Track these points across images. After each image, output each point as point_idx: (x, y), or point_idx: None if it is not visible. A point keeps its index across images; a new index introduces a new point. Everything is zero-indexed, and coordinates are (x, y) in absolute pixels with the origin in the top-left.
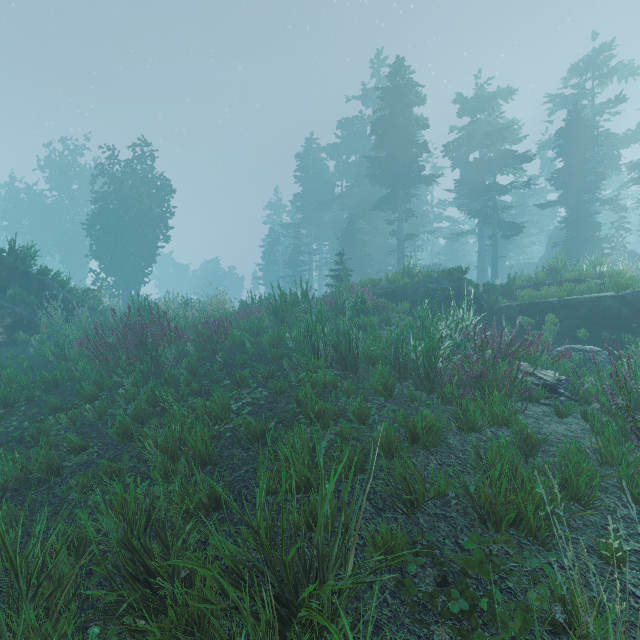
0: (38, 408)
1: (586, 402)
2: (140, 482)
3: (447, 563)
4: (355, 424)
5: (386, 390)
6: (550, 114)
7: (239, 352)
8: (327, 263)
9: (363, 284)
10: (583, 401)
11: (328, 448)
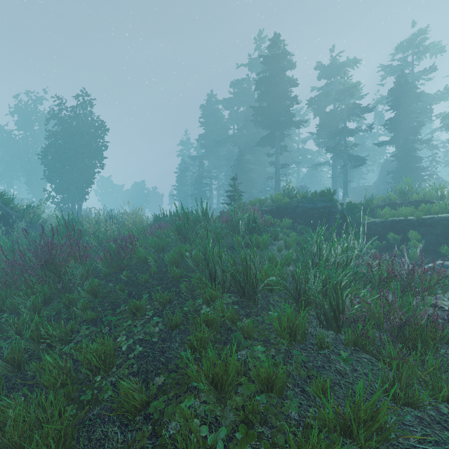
0: None
1: None
2: None
3: None
4: (261, 396)
5: (291, 332)
6: (382, 79)
7: (144, 268)
8: (223, 185)
9: (252, 203)
10: None
11: (228, 437)
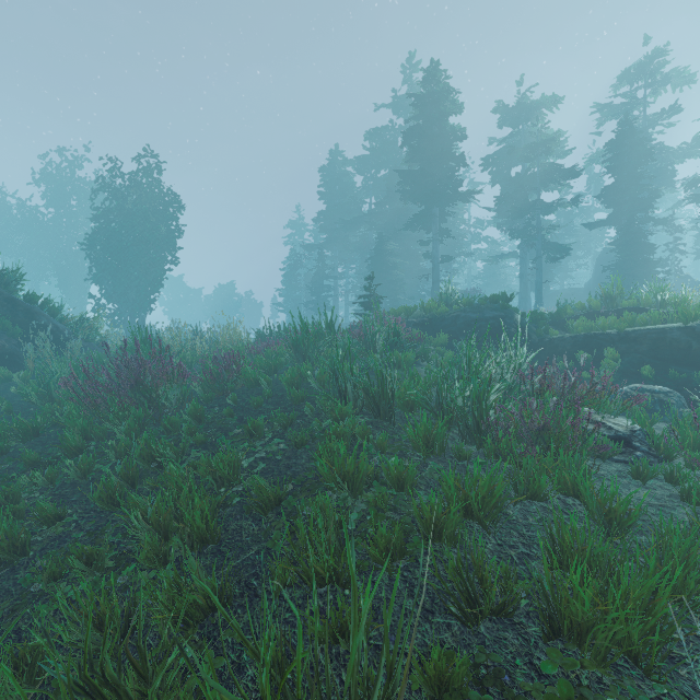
0: (12, 462)
1: (667, 458)
2: (123, 566)
3: (522, 699)
4: (392, 490)
5: (428, 444)
6: (598, 125)
7: (253, 393)
8: (354, 288)
9: (395, 313)
10: (663, 457)
11: (359, 521)
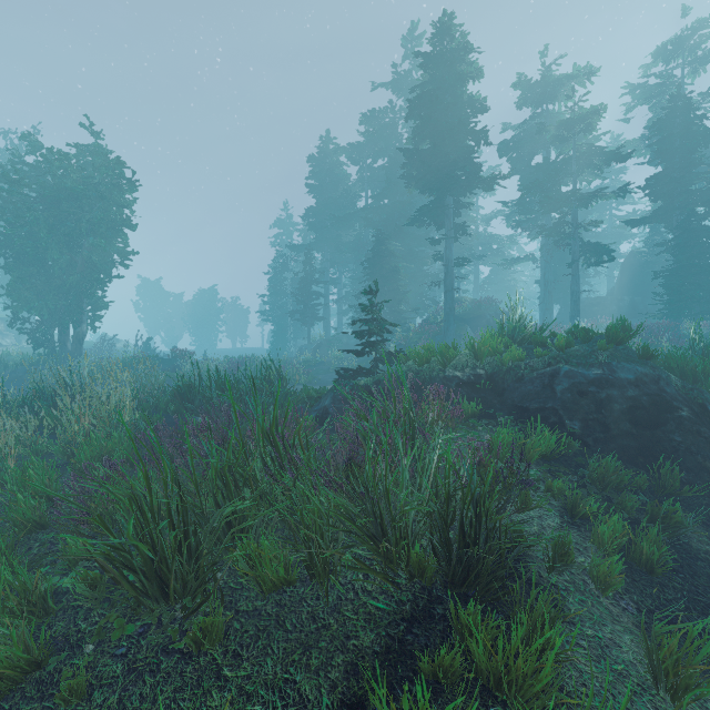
0: None
1: None
2: None
3: None
4: None
5: None
6: (627, 111)
7: None
8: (347, 295)
9: (420, 358)
10: None
11: None
